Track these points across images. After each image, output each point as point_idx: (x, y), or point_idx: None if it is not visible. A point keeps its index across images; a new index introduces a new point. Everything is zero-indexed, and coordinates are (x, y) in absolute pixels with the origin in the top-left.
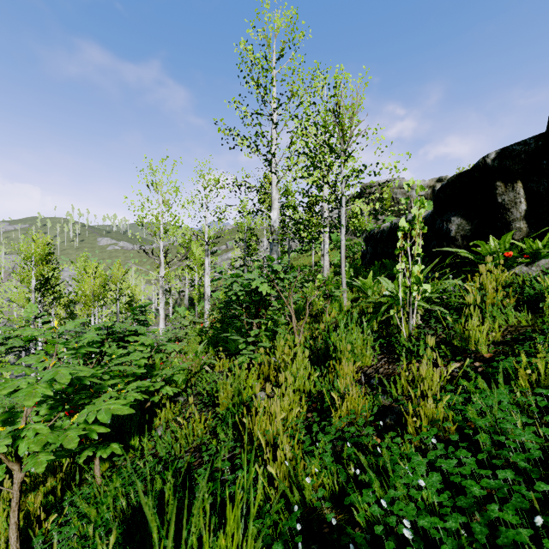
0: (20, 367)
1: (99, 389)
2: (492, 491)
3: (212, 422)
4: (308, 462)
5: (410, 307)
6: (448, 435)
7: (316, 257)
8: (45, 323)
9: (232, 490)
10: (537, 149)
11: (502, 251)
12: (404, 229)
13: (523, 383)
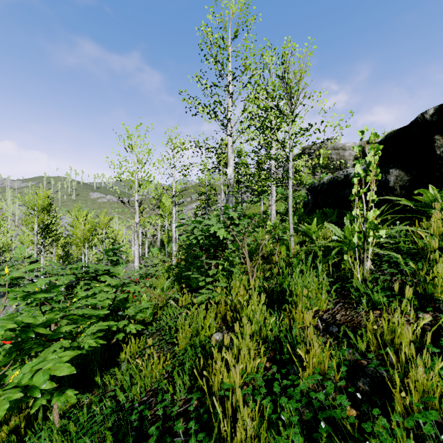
0: None
1: (53, 337)
2: None
3: (171, 361)
4: None
5: (364, 252)
6: None
7: (264, 207)
8: (32, 263)
9: None
10: None
11: None
12: (359, 175)
13: None
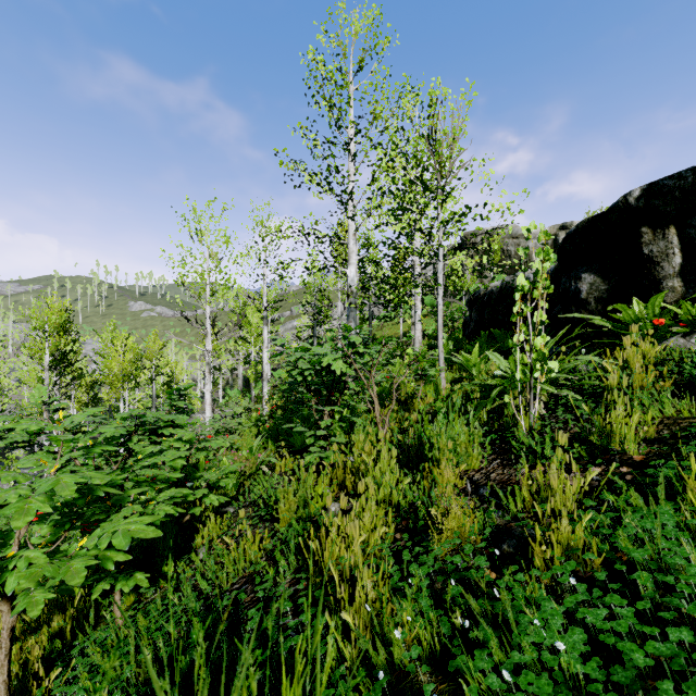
0: (10, 473)
1: (119, 501)
2: (660, 656)
3: (269, 542)
4: (397, 607)
5: (531, 392)
6: (590, 571)
7: (405, 326)
8: (58, 411)
9: (294, 642)
10: (695, 184)
11: (650, 318)
12: (523, 288)
13: (694, 498)
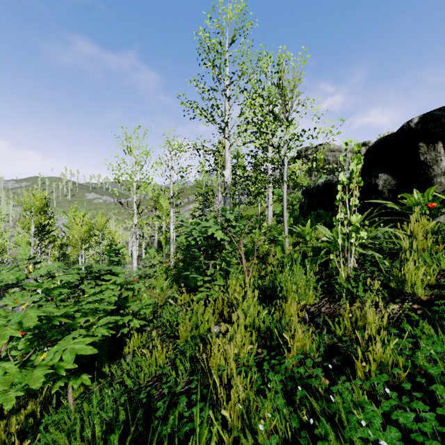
0: None
1: (70, 327)
2: None
3: (173, 352)
4: (260, 405)
5: (348, 252)
6: (398, 381)
7: (262, 208)
8: (36, 264)
9: (188, 428)
10: None
11: (426, 203)
12: (343, 183)
13: None
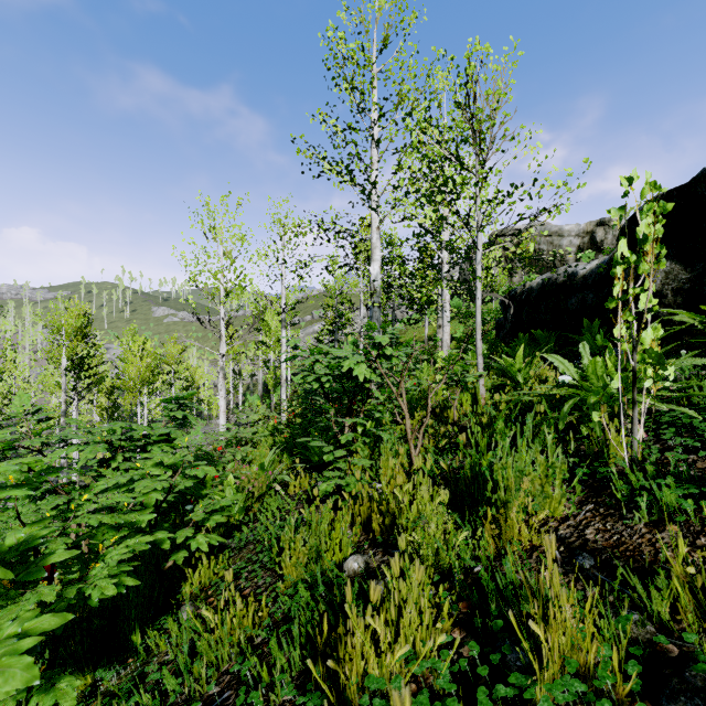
0: None
1: (29, 577)
2: None
3: (270, 608)
4: None
5: (634, 408)
6: None
7: (430, 330)
8: (42, 422)
9: None
10: None
11: None
12: (627, 261)
13: None
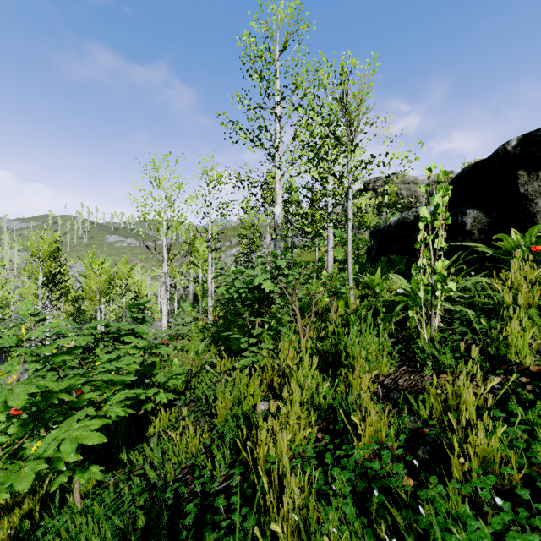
0: None
1: (76, 405)
2: None
3: (209, 435)
4: (323, 516)
5: (432, 308)
6: (509, 485)
7: (320, 253)
8: (41, 321)
9: None
10: None
11: (528, 245)
12: (426, 219)
13: None
